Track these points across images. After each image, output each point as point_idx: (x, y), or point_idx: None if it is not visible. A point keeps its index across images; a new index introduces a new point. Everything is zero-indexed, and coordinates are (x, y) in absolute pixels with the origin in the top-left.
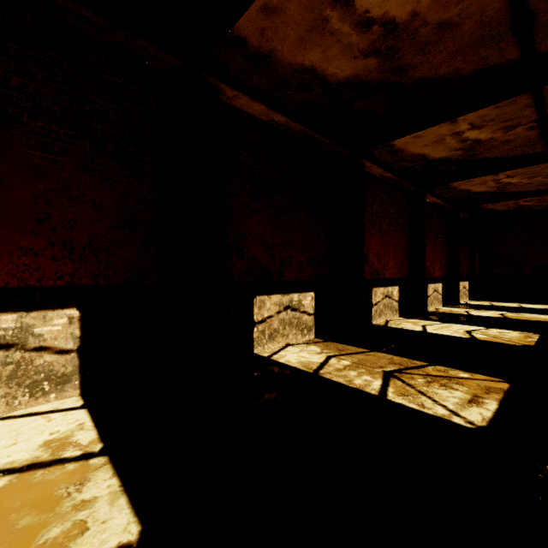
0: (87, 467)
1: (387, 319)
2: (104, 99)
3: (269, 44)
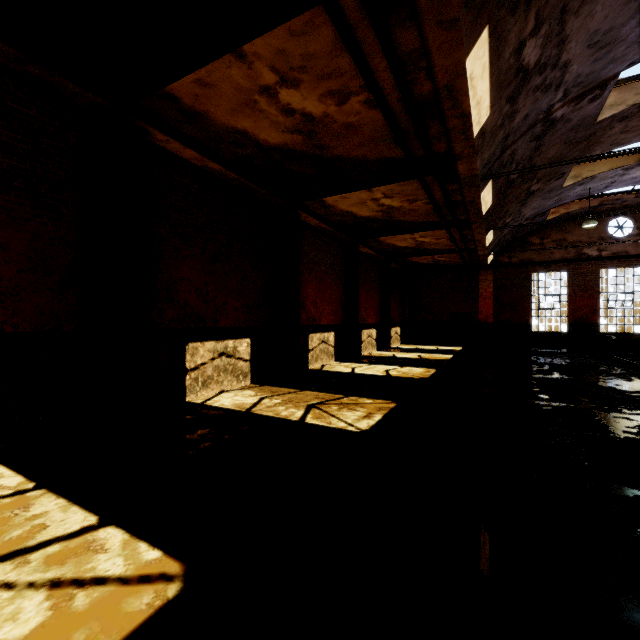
0: (26, 498)
1: (323, 364)
2: (12, 131)
3: (203, 106)
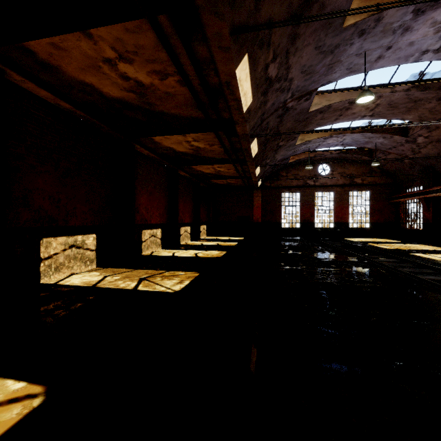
0: None
1: (153, 251)
2: None
3: (56, 62)
